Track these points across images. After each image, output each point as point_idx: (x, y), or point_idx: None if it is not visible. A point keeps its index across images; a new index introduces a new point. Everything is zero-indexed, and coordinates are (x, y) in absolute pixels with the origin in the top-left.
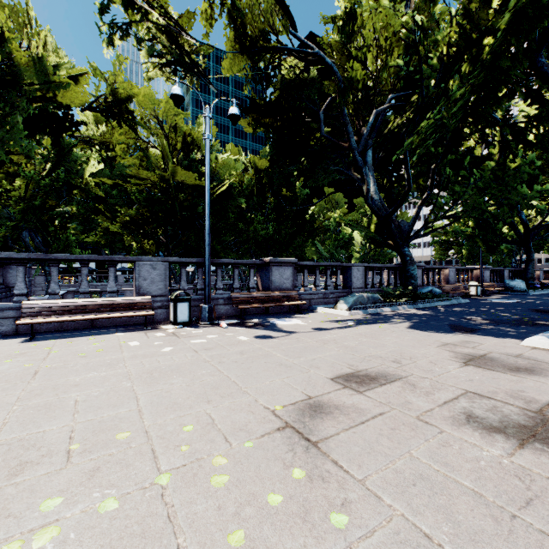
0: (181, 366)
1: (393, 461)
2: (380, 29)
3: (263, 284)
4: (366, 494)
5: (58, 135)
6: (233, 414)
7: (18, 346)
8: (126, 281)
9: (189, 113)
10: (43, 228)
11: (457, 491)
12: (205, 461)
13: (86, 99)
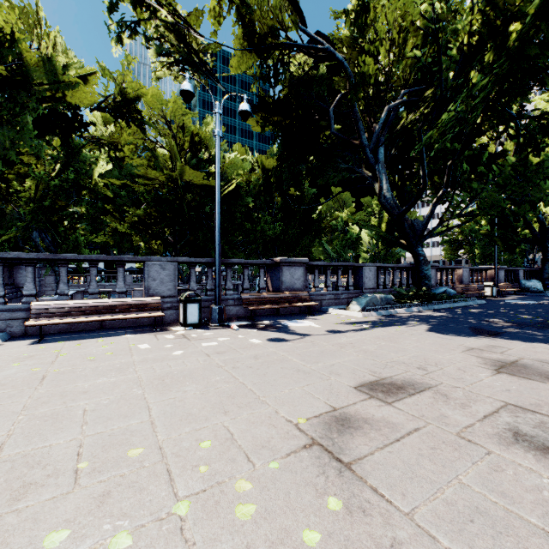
0: (193, 372)
1: (441, 489)
2: (393, 22)
3: (273, 284)
4: (418, 533)
5: (68, 135)
6: (253, 428)
7: (26, 349)
8: (134, 281)
9: (196, 113)
10: (53, 228)
11: (525, 531)
12: (227, 486)
13: (95, 99)
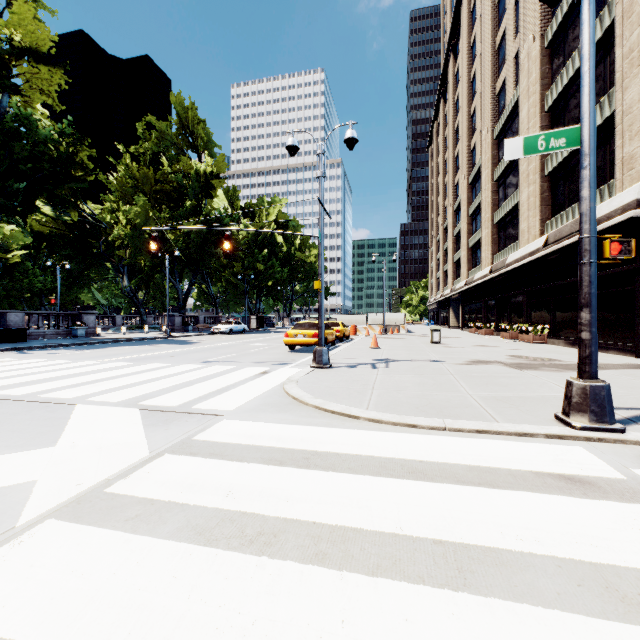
0: None
1: None
2: None
3: None
4: None
5: None
6: None
7: None
8: None
9: None
10: None
11: None
12: None
13: None
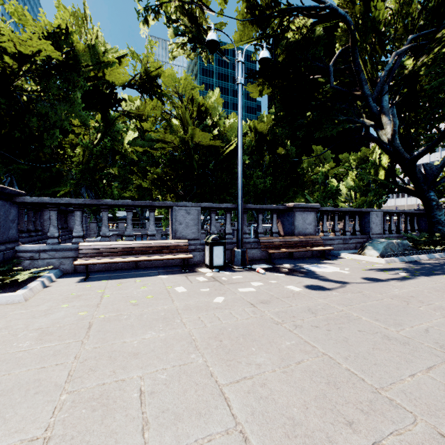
0: (250, 329)
1: None
2: None
3: (285, 229)
4: None
5: (106, 110)
6: None
7: (75, 287)
8: None
9: (203, 86)
10: (95, 185)
11: None
12: None
13: (126, 78)
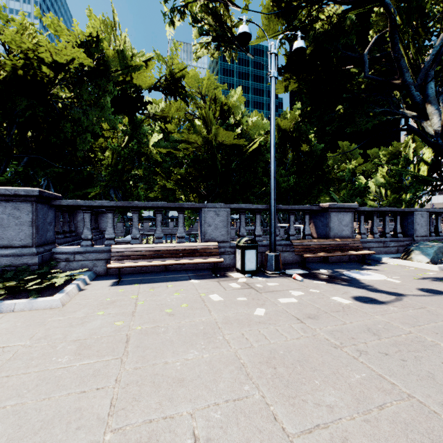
0: (306, 354)
1: None
2: None
3: (318, 231)
4: None
5: (133, 113)
6: None
7: (108, 291)
8: (175, 226)
9: (226, 85)
10: (122, 186)
11: None
12: None
13: (152, 81)
